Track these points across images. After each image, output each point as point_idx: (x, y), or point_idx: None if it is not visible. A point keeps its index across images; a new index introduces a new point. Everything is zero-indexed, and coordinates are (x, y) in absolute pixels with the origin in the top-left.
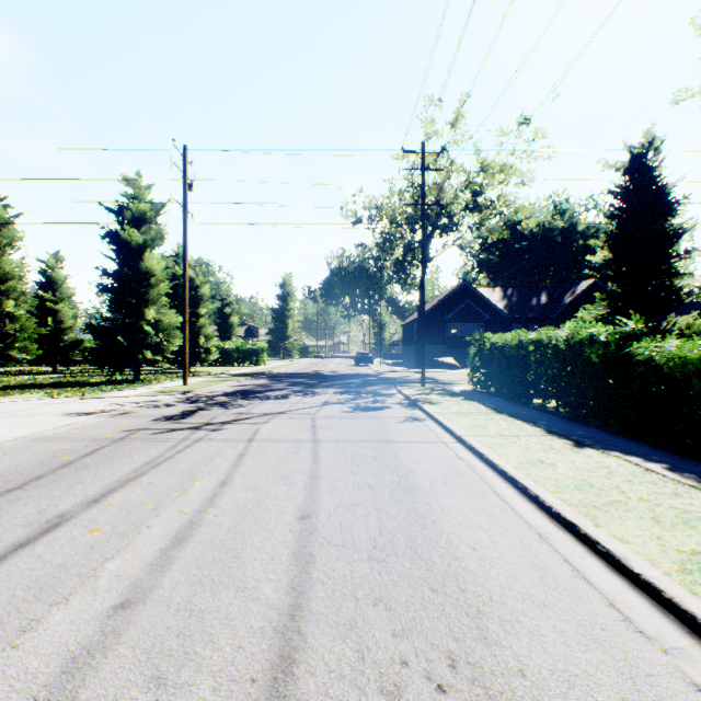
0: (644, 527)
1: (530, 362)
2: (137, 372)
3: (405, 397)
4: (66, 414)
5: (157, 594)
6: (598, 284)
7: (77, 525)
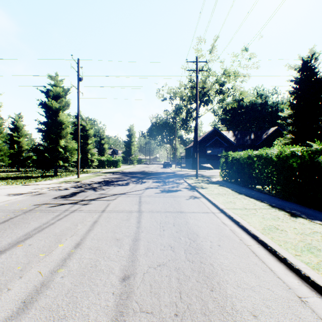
0: None
1: (255, 166)
2: (56, 171)
3: (188, 184)
4: (8, 194)
5: None
6: (279, 129)
7: None
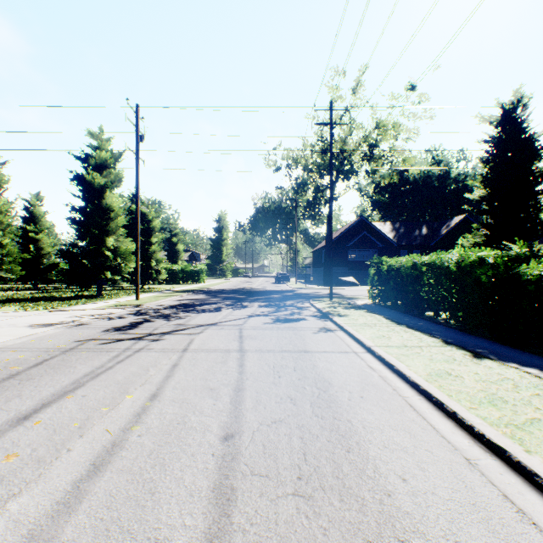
0: None
1: (423, 281)
2: (100, 289)
3: (317, 309)
4: (30, 325)
5: None
6: (468, 219)
7: None
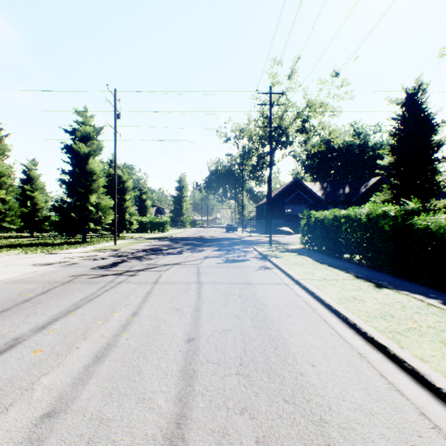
0: (436, 349)
1: (342, 229)
2: (84, 237)
3: (259, 253)
4: (34, 264)
5: (76, 404)
6: (382, 180)
7: (26, 346)
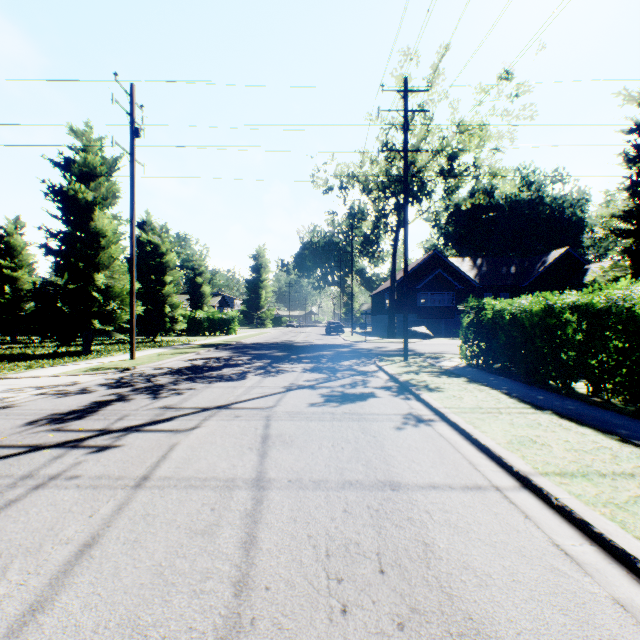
0: None
1: (566, 334)
2: (87, 344)
3: (390, 376)
4: None
5: None
6: (570, 253)
7: None
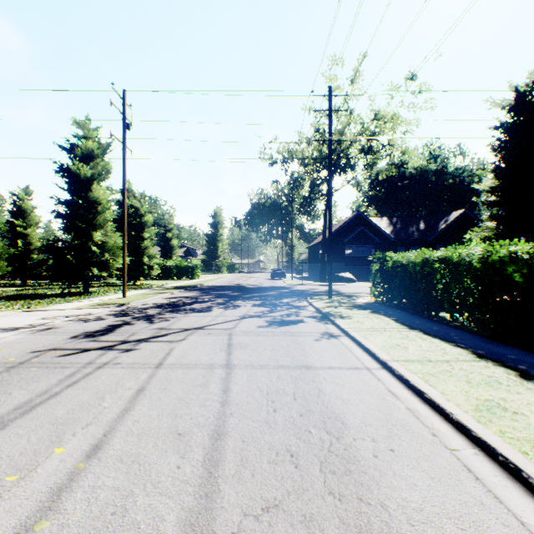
0: None
1: (436, 278)
2: (87, 286)
3: (316, 309)
4: None
5: None
6: (466, 213)
7: None
